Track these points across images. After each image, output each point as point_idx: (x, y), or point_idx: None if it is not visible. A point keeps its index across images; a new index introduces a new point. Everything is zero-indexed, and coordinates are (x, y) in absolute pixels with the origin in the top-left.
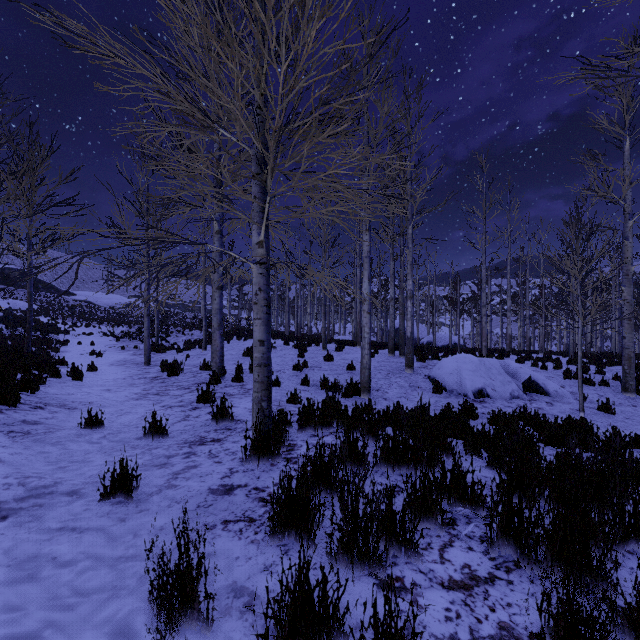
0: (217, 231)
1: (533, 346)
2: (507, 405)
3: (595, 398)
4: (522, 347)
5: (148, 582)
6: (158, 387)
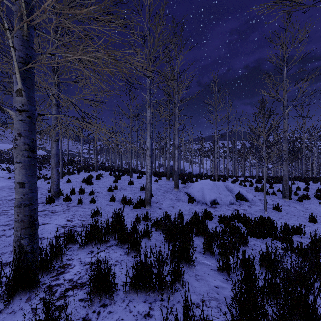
0: (54, 104)
1: (238, 173)
2: (228, 208)
3: (271, 202)
4: (233, 174)
5: None
6: (6, 207)
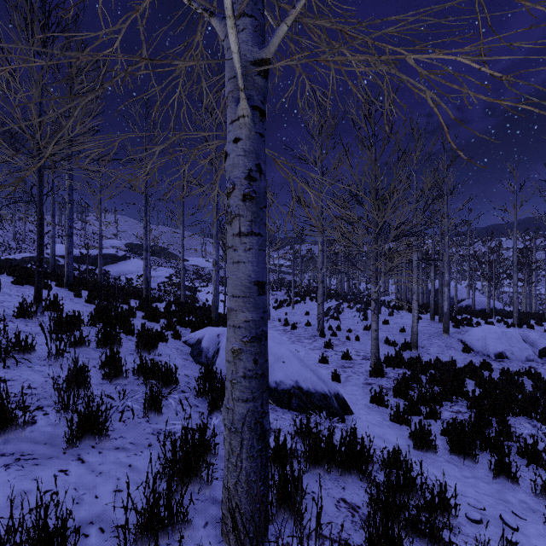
0: (321, 250)
1: None
2: (521, 365)
3: None
4: None
5: (364, 399)
6: (293, 337)
